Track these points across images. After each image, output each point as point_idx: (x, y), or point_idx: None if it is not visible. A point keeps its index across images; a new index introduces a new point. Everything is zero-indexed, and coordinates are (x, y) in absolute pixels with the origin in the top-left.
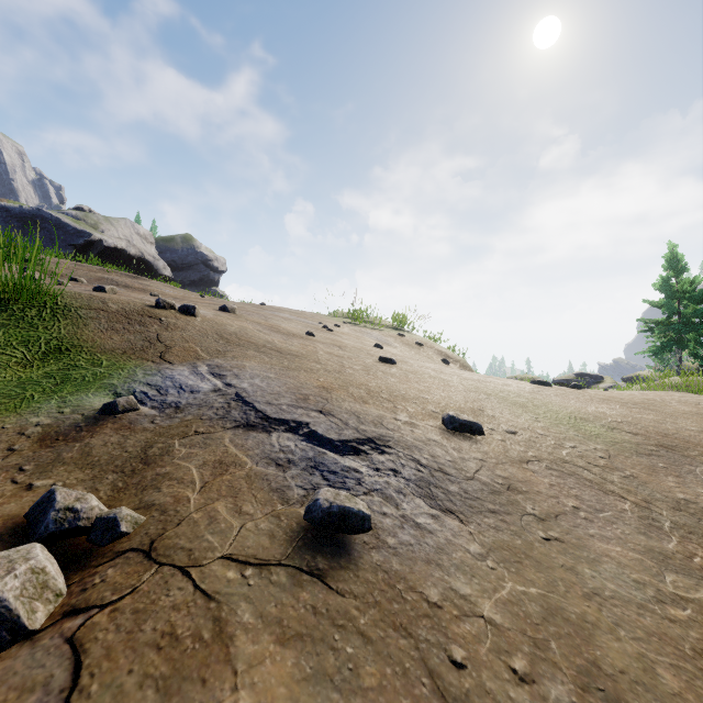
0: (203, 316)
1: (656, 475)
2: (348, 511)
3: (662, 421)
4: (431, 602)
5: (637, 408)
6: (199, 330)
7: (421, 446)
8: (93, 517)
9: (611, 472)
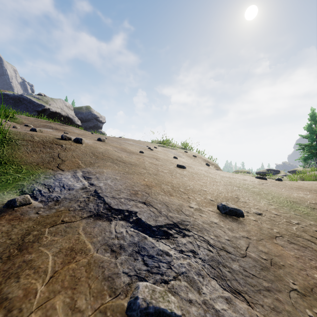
0: (86, 144)
1: None
2: (162, 312)
3: None
4: None
5: None
6: (82, 151)
7: (208, 228)
8: None
9: None
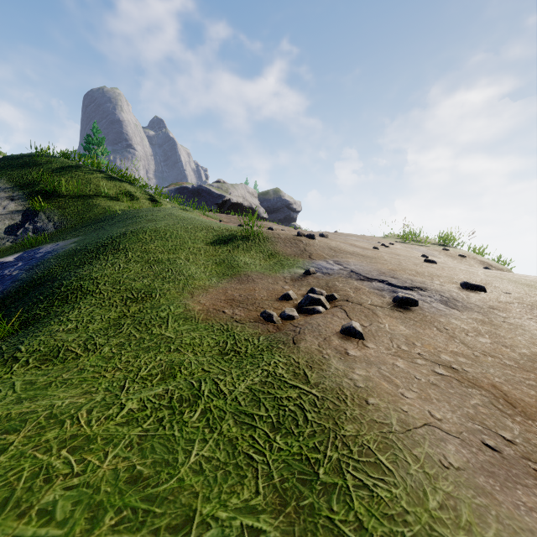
0: (317, 240)
1: None
2: (409, 299)
3: None
4: (440, 321)
5: None
6: (320, 246)
7: (445, 292)
8: (325, 295)
9: None
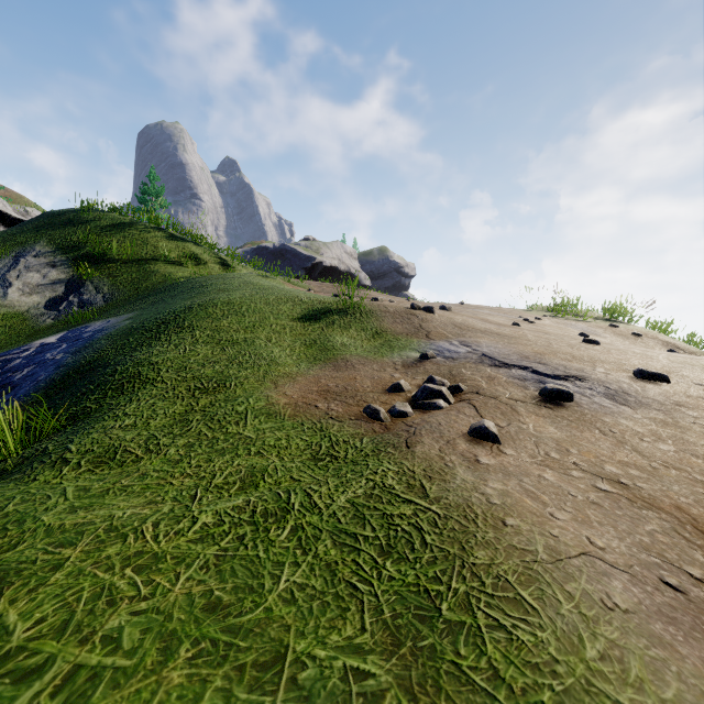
0: (437, 313)
1: None
2: (562, 391)
3: None
4: (604, 421)
5: None
6: (440, 321)
7: (611, 382)
8: (448, 386)
9: None
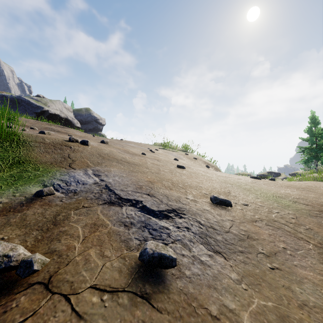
0: (92, 145)
1: (322, 227)
2: (163, 256)
3: (318, 197)
4: (213, 315)
5: (304, 190)
6: (89, 152)
7: (200, 213)
8: (20, 260)
9: (299, 227)
